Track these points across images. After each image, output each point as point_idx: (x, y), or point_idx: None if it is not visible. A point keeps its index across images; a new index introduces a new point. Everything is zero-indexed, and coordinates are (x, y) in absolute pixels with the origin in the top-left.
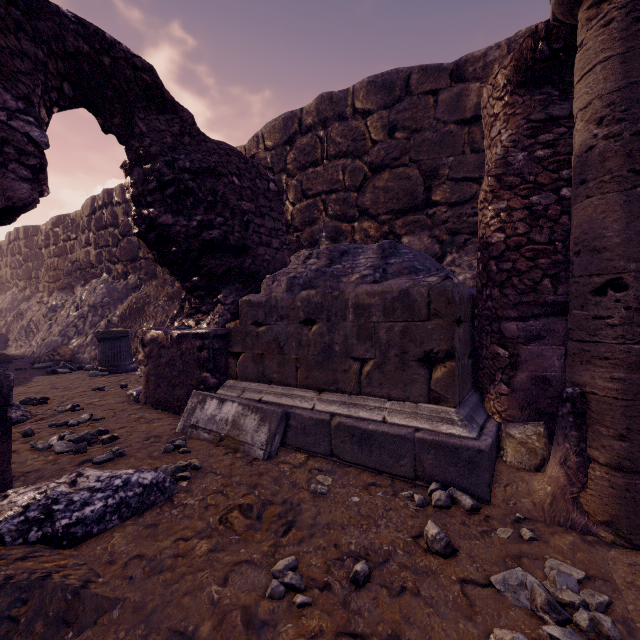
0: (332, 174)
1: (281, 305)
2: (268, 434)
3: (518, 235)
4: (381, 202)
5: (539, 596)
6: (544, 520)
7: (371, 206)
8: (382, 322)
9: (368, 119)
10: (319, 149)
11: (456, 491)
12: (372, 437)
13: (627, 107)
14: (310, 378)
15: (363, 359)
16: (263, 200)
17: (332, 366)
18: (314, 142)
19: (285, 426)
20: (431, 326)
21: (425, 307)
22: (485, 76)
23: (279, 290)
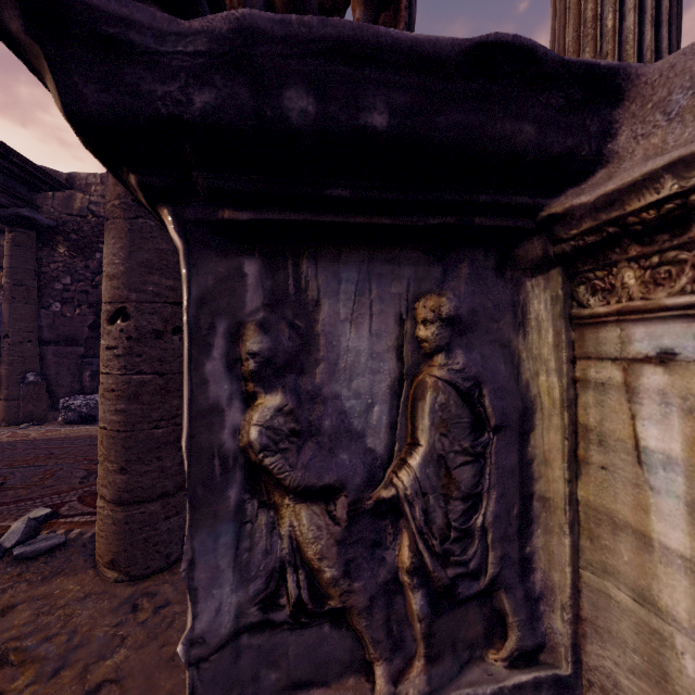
0: None
1: None
2: None
3: None
4: None
5: None
6: None
7: None
8: None
9: None
10: None
11: None
12: None
13: (12, 275)
14: None
15: None
16: None
17: None
18: None
19: None
20: None
21: None
22: (87, 192)
23: None
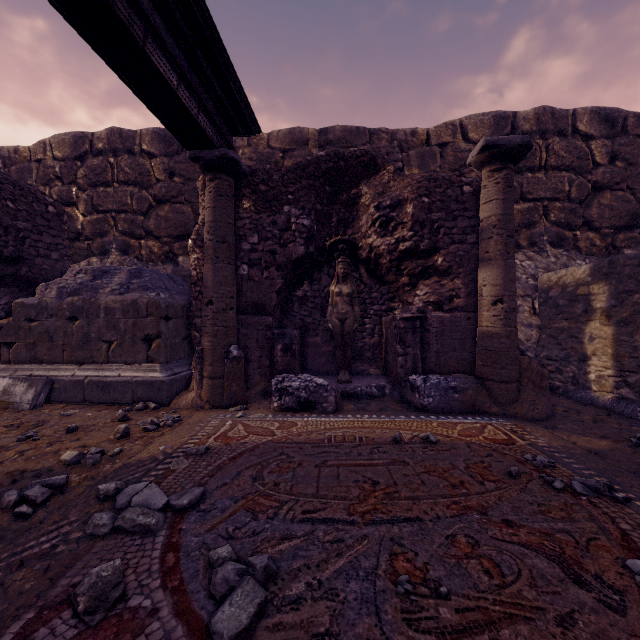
0: (122, 197)
1: (51, 307)
2: (35, 394)
3: (202, 273)
4: (163, 228)
5: (149, 420)
6: (187, 407)
7: (155, 229)
8: (122, 318)
9: (153, 161)
10: (110, 173)
11: (150, 403)
12: (110, 385)
13: (215, 230)
14: (74, 356)
15: (110, 341)
16: (41, 220)
17: (90, 347)
18: (105, 166)
19: (50, 388)
20: (149, 321)
21: (145, 310)
22: None
23: (51, 295)
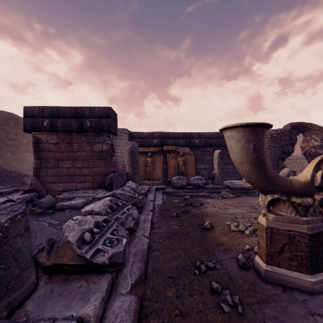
0: None
1: None
2: None
3: None
4: None
5: None
6: None
7: None
8: None
9: None
10: None
11: None
12: None
13: None
14: None
15: None
16: None
17: None
18: None
19: None
20: None
21: None
22: None
23: None
